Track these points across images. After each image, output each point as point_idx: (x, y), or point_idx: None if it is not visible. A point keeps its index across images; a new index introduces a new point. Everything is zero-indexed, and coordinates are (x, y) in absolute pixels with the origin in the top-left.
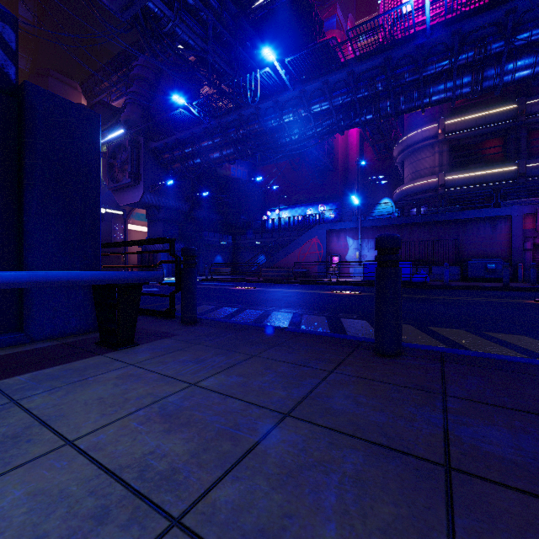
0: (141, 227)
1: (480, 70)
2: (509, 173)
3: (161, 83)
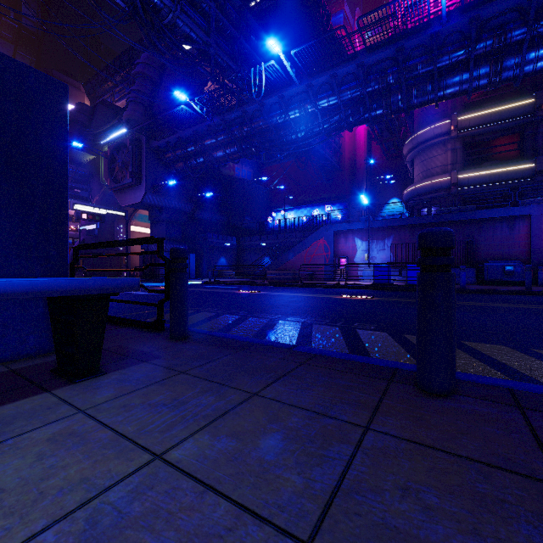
0: (144, 229)
1: (499, 60)
2: (526, 171)
3: (163, 81)
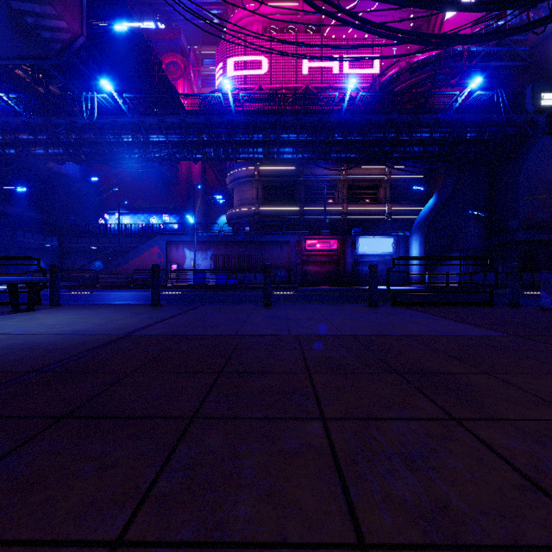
0: None
1: (267, 147)
2: (295, 212)
3: None
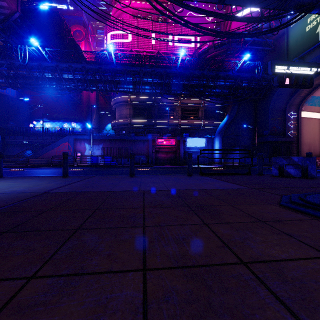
0: None
1: (135, 85)
2: (151, 123)
3: None
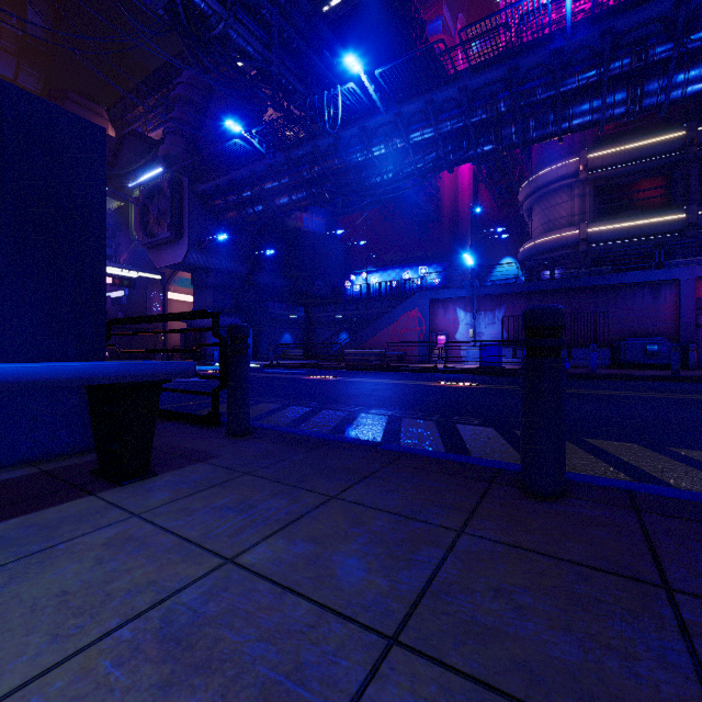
0: (185, 296)
1: (639, 83)
2: (674, 224)
3: (211, 107)
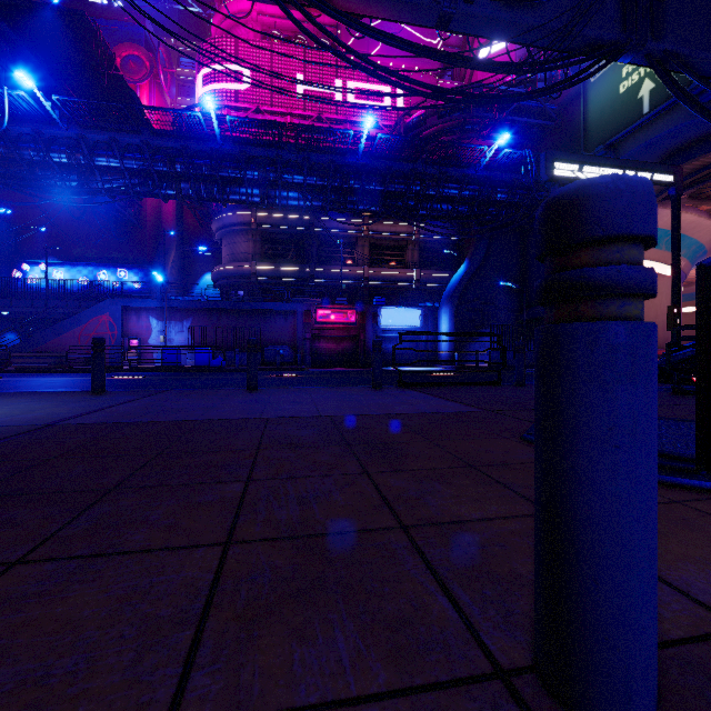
0: None
1: (265, 189)
2: (304, 273)
3: None
